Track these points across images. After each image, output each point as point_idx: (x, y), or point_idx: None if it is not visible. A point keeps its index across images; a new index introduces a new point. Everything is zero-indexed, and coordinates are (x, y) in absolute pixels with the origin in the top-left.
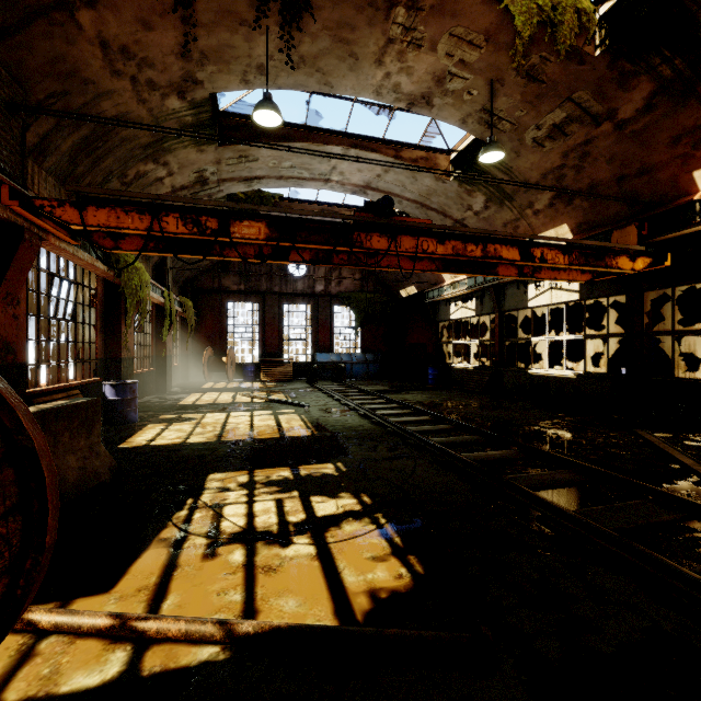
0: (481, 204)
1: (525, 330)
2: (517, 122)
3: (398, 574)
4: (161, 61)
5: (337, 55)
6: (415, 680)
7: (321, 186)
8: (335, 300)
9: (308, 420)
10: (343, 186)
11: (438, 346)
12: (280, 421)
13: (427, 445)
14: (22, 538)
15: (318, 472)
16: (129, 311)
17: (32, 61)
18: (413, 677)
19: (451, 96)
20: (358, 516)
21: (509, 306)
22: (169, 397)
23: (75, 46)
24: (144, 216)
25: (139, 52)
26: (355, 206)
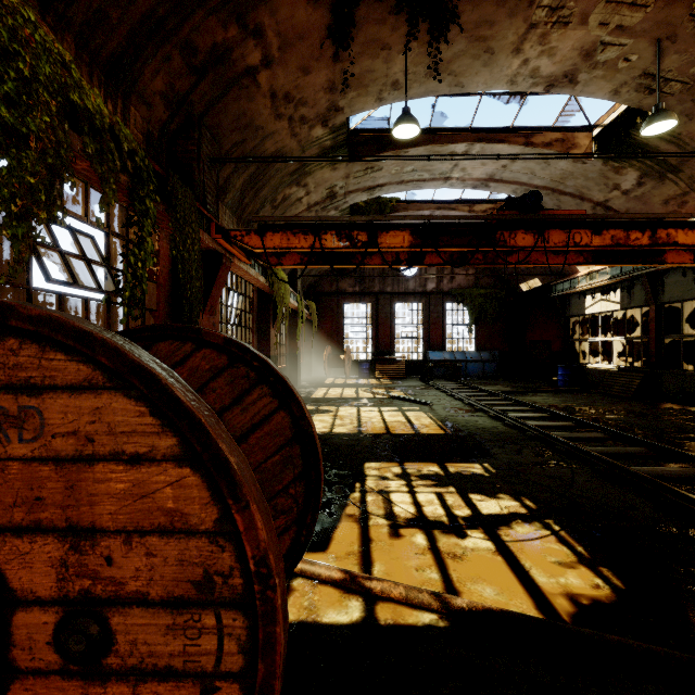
0: (632, 181)
1: (687, 324)
2: (692, 79)
3: (593, 584)
4: (312, 98)
5: (472, 54)
6: (653, 692)
7: (440, 185)
8: (447, 297)
9: (436, 418)
10: (463, 182)
11: (569, 344)
12: (409, 417)
13: (582, 453)
14: (304, 499)
15: (467, 471)
16: (279, 316)
17: (225, 122)
18: (649, 688)
19: (602, 68)
20: (527, 519)
21: (670, 296)
22: (301, 390)
23: (253, 102)
24: (307, 236)
25: (297, 94)
26: (473, 200)
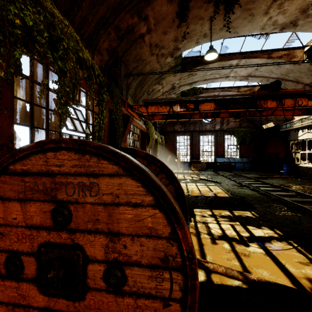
0: None
1: None
2: None
3: None
4: (167, 45)
5: (243, 17)
6: None
7: (223, 80)
8: (225, 132)
9: (224, 189)
10: (235, 78)
11: (289, 154)
12: (211, 188)
13: (303, 209)
14: None
15: (243, 215)
16: (150, 142)
17: (130, 58)
18: None
19: (311, 17)
20: (278, 240)
21: None
22: None
23: (142, 49)
24: (166, 106)
25: (160, 44)
26: (239, 86)
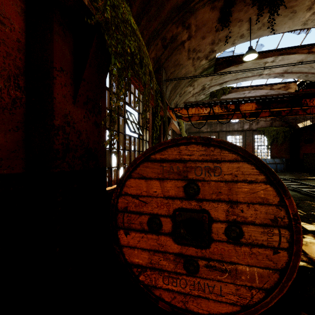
0: None
1: None
2: None
3: None
4: (204, 49)
5: (283, 15)
6: None
7: (256, 78)
8: (255, 132)
9: None
10: (269, 75)
11: None
12: None
13: None
14: None
15: None
16: None
17: (170, 64)
18: None
19: None
20: None
21: None
22: None
23: (181, 54)
24: (206, 108)
25: (198, 48)
26: (272, 83)
